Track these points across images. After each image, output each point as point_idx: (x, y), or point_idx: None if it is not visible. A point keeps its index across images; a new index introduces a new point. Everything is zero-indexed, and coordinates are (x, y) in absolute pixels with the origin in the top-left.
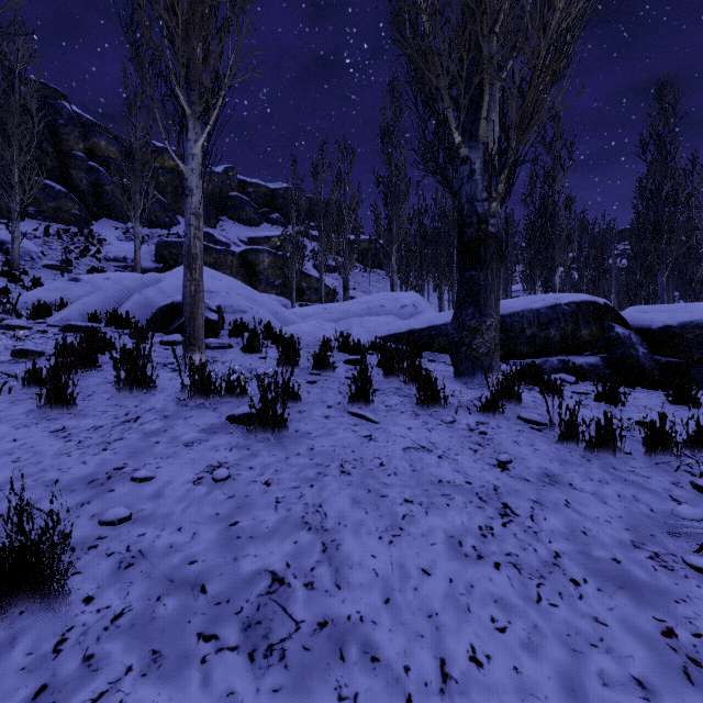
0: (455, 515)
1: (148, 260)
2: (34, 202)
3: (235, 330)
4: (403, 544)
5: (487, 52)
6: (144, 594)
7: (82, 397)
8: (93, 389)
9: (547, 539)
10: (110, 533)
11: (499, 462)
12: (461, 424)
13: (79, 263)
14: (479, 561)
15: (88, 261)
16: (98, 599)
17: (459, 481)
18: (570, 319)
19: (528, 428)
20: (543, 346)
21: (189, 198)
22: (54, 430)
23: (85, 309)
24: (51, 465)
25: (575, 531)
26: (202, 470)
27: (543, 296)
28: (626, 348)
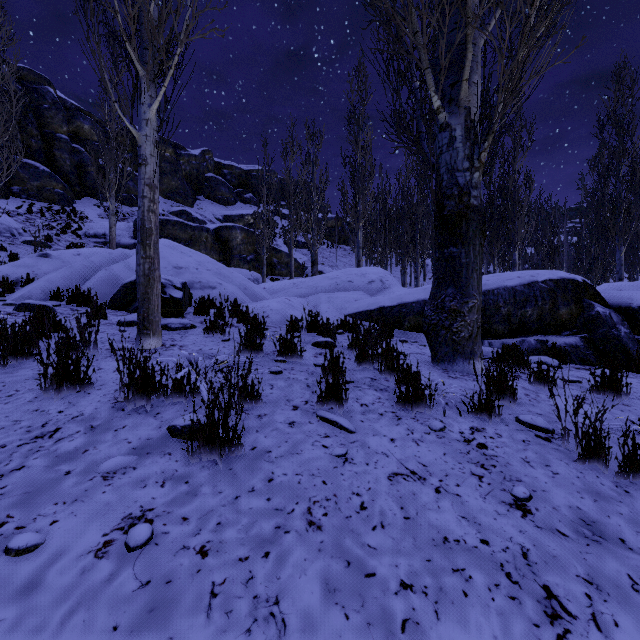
0: (480, 619)
1: (127, 237)
2: (19, 181)
3: (201, 307)
4: None
5: (471, 4)
6: None
7: None
8: (18, 386)
9: None
10: None
11: (515, 499)
12: (453, 432)
13: (59, 239)
14: None
15: (68, 238)
16: None
17: (471, 539)
18: (548, 297)
19: (534, 437)
20: (519, 325)
21: (142, 167)
22: None
23: (47, 286)
24: None
25: None
26: (115, 526)
27: (517, 273)
28: (608, 328)
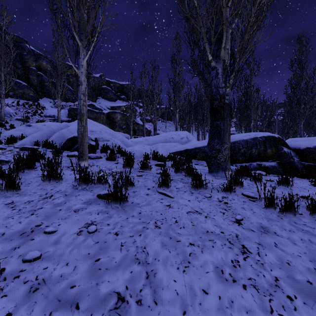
0: (217, 253)
1: (65, 117)
2: (12, 90)
3: (103, 149)
4: (191, 272)
5: (225, 15)
6: (42, 311)
7: (25, 184)
8: (31, 180)
9: (269, 268)
10: (28, 267)
11: (236, 220)
12: (215, 198)
13: (32, 118)
14: (234, 284)
15: (37, 117)
16: (14, 315)
17: (217, 231)
18: (262, 144)
19: (248, 200)
20: (249, 157)
21: (80, 86)
22: (7, 203)
23: (32, 139)
24: (2, 224)
25: (283, 262)
26: (82, 226)
27: (248, 133)
28: (289, 158)
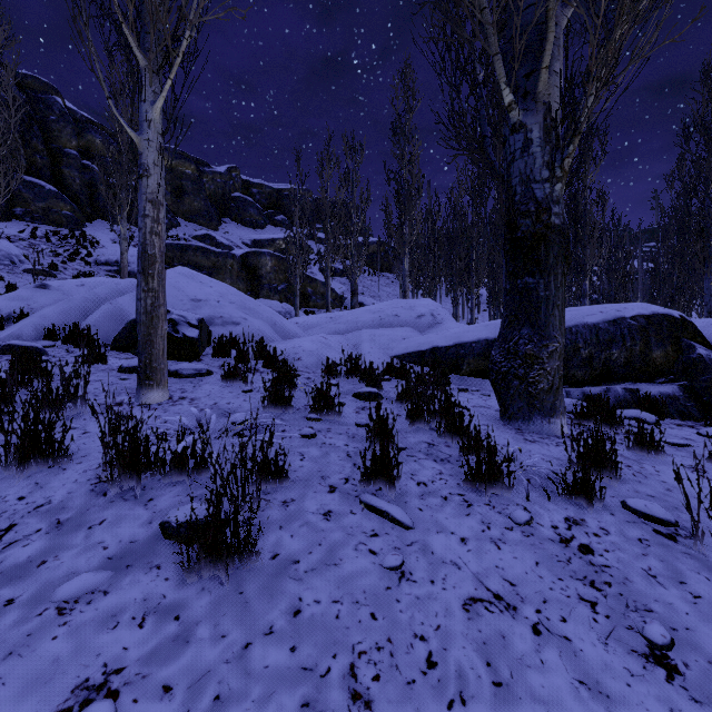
0: None
1: None
2: (22, 202)
3: (221, 348)
4: None
5: None
6: None
7: None
8: None
9: None
10: None
11: (650, 646)
12: (544, 526)
13: (66, 267)
14: None
15: (76, 265)
16: None
17: None
18: (638, 336)
19: (653, 534)
20: (602, 370)
21: (144, 179)
22: None
23: (41, 322)
24: None
25: None
26: (59, 706)
27: (599, 306)
28: None
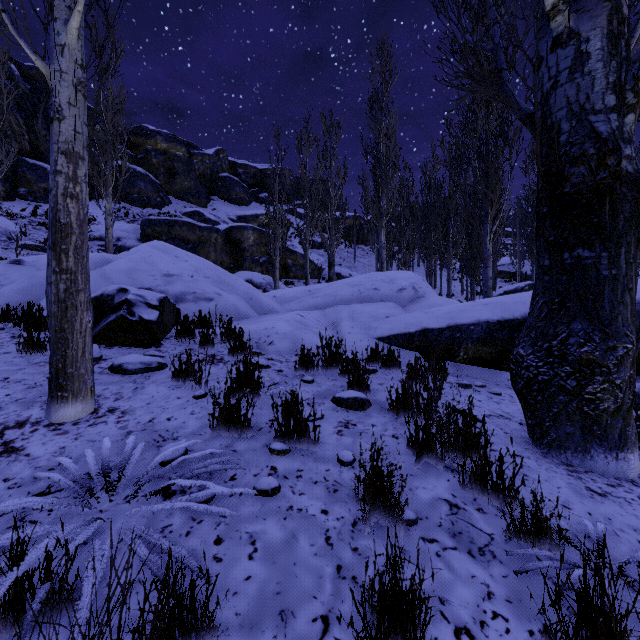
0: None
1: (133, 239)
2: (25, 183)
3: (185, 330)
4: None
5: None
6: None
7: None
8: None
9: None
10: None
11: None
12: None
13: None
14: None
15: None
16: None
17: None
18: None
19: None
20: (637, 362)
21: (54, 123)
22: None
23: None
24: None
25: None
26: None
27: None
28: None
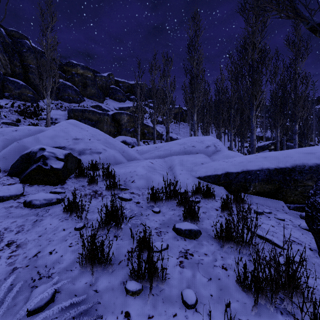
0: None
1: (64, 119)
2: (8, 90)
3: (81, 173)
4: None
5: None
6: None
7: None
8: None
9: None
10: None
11: None
12: None
13: (25, 121)
14: None
15: (31, 120)
16: None
17: None
18: None
19: None
20: None
21: None
22: None
23: None
24: None
25: None
26: None
27: None
28: None
